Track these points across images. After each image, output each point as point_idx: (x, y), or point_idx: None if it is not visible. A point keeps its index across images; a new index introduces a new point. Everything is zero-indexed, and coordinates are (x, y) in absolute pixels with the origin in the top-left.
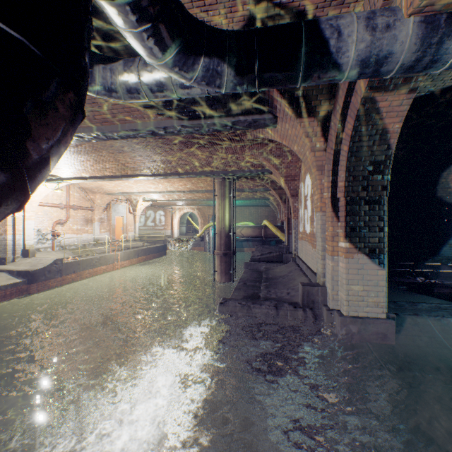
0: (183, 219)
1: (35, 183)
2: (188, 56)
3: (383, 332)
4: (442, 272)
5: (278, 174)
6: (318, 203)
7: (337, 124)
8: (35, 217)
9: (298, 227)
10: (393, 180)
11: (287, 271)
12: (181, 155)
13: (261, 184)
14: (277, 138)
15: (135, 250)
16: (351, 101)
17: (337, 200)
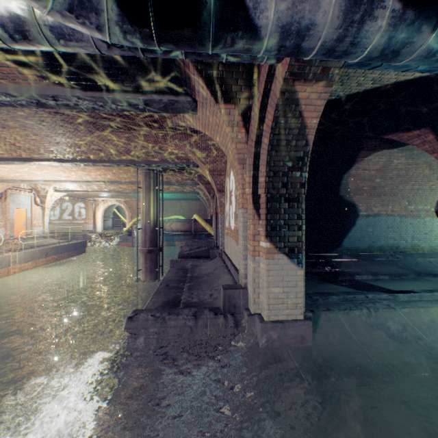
0: (108, 213)
1: None
2: None
3: (302, 335)
4: (343, 261)
5: (205, 168)
6: (240, 199)
7: (258, 114)
8: None
9: (224, 222)
10: (307, 179)
11: (213, 268)
12: (92, 139)
13: (190, 178)
14: (200, 127)
15: (42, 249)
16: (271, 88)
17: (259, 197)
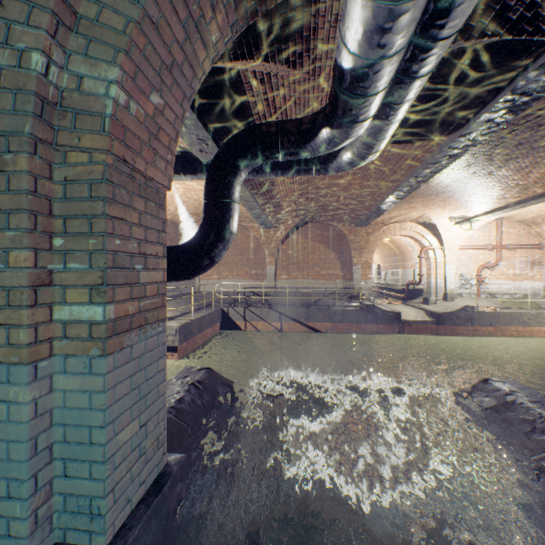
0: None
1: (212, 254)
2: (309, 145)
3: None
4: None
5: None
6: None
7: None
8: (456, 261)
9: None
10: None
11: None
12: None
13: None
14: None
15: None
16: None
17: None
